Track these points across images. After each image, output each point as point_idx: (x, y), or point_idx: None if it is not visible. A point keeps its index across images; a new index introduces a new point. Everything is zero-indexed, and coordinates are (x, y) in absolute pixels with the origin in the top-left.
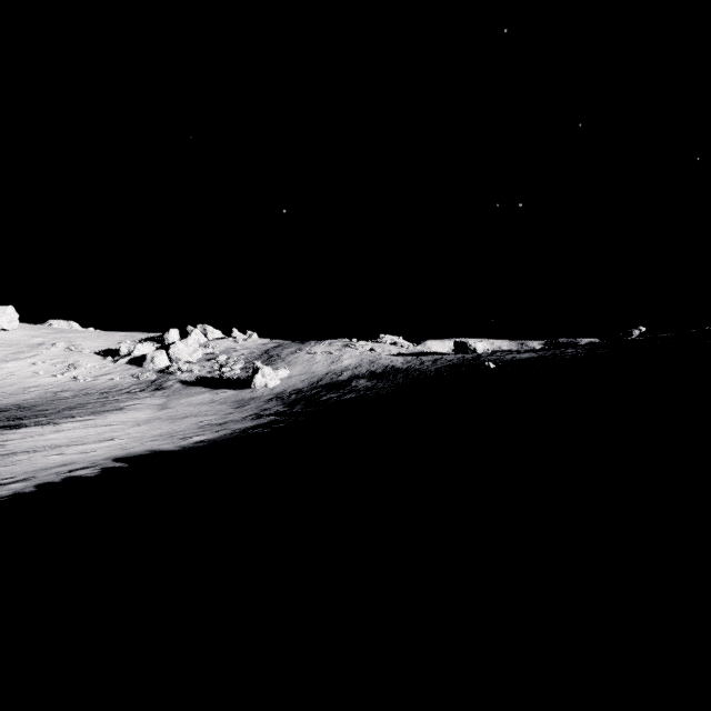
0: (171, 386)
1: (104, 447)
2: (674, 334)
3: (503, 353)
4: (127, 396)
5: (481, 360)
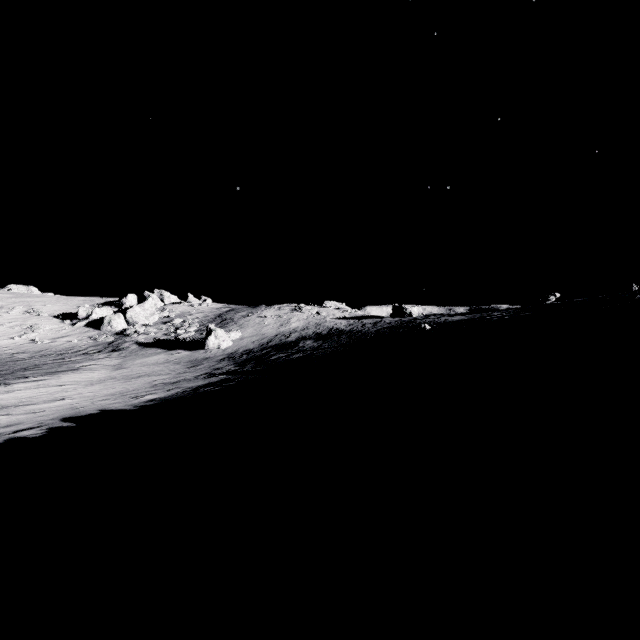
0: (128, 347)
1: (54, 406)
2: (587, 299)
3: (436, 317)
4: (83, 357)
5: (417, 322)
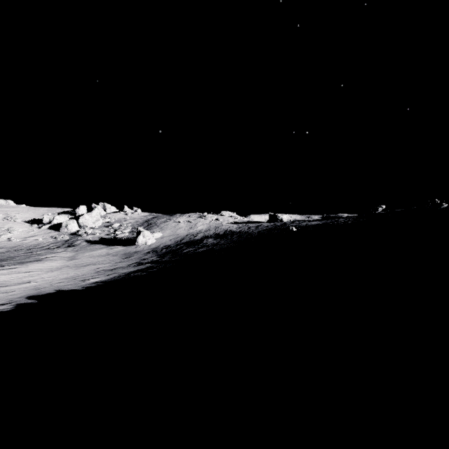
0: (79, 244)
1: (22, 288)
2: (405, 209)
3: (300, 222)
4: (46, 251)
5: (287, 226)
